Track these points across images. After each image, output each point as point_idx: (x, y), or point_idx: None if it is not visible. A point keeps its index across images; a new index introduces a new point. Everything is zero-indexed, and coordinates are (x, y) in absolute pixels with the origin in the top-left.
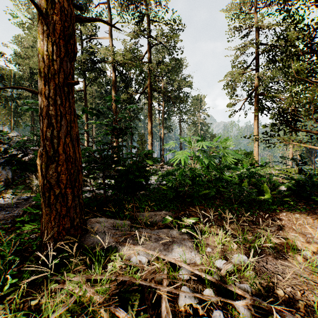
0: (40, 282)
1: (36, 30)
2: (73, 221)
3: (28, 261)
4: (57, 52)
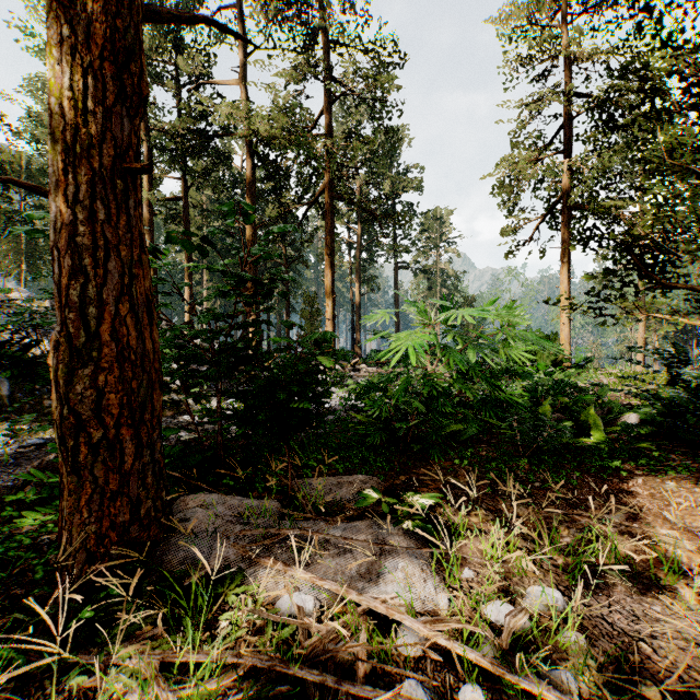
0: (45, 669)
1: None
2: (138, 506)
3: (21, 608)
4: (96, 92)
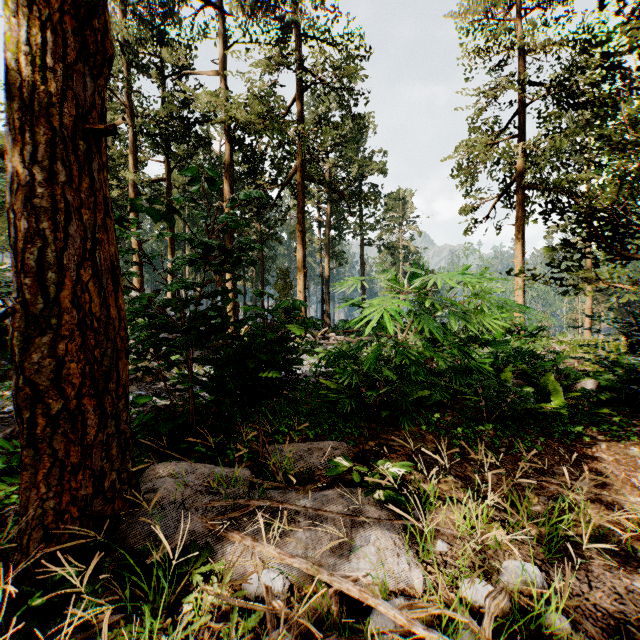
0: None
1: None
2: (102, 479)
3: None
4: (56, 48)
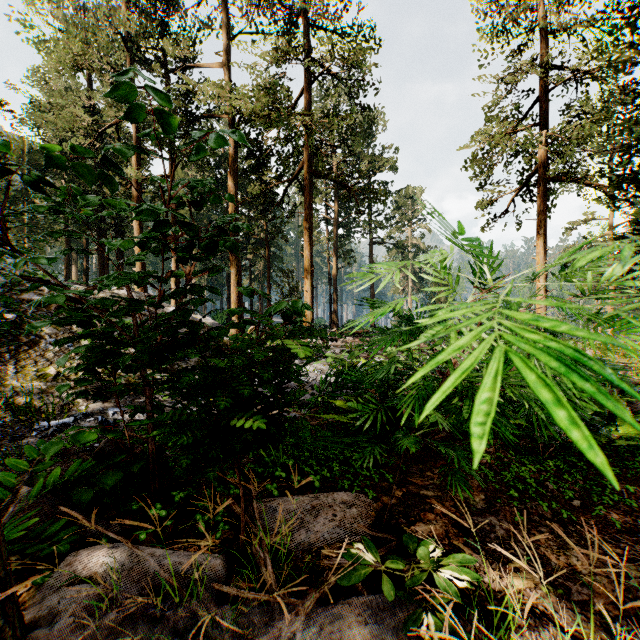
0: None
1: (64, 47)
2: None
3: None
4: None
